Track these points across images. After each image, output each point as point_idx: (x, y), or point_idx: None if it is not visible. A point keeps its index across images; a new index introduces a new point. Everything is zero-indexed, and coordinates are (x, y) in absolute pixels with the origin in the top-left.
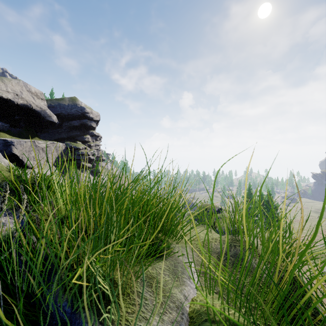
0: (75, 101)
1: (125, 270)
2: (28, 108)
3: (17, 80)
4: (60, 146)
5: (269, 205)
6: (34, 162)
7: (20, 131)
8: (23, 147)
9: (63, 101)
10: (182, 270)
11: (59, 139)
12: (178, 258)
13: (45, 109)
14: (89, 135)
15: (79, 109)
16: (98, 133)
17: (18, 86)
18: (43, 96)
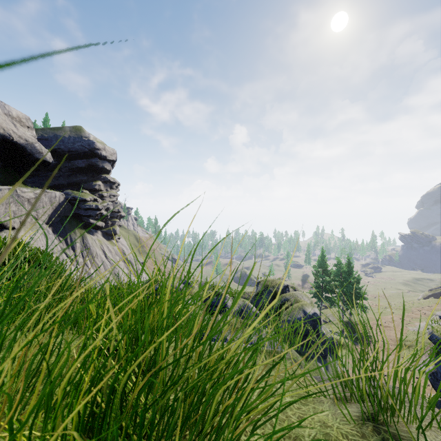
0: (79, 132)
1: None
2: (6, 139)
3: None
4: (56, 197)
5: (349, 277)
6: (16, 220)
7: None
8: None
9: (62, 132)
10: None
11: (56, 187)
12: None
13: (33, 142)
14: (101, 181)
15: (85, 144)
16: (113, 179)
17: None
18: (30, 123)
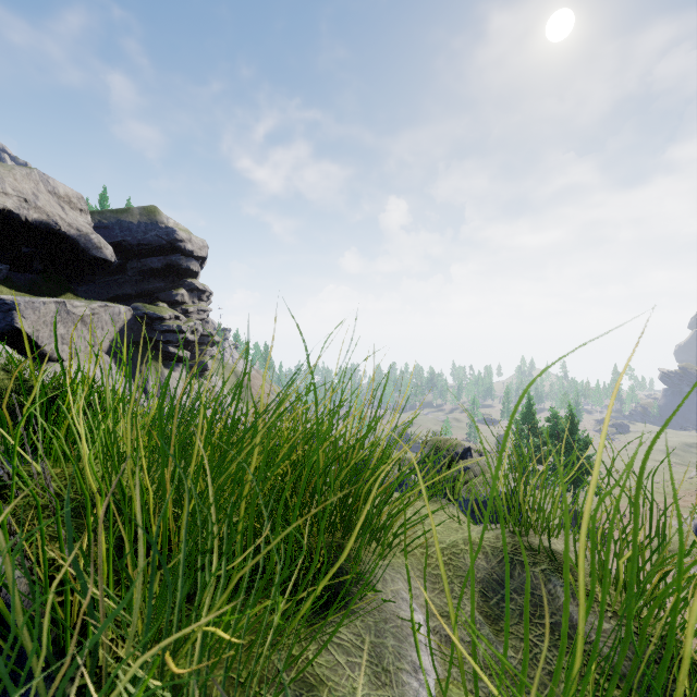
0: (153, 215)
1: (241, 669)
2: (50, 229)
3: (27, 169)
4: (121, 314)
5: (572, 438)
6: (65, 348)
7: (33, 280)
8: (39, 315)
9: (129, 215)
10: (397, 646)
11: (120, 298)
12: (383, 604)
13: (88, 232)
14: (186, 289)
15: (162, 233)
16: (203, 285)
17: (29, 183)
18: (84, 204)
